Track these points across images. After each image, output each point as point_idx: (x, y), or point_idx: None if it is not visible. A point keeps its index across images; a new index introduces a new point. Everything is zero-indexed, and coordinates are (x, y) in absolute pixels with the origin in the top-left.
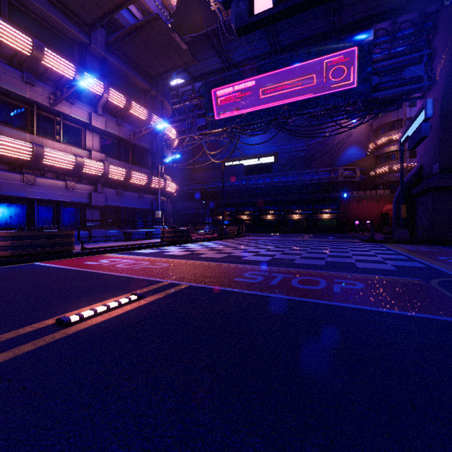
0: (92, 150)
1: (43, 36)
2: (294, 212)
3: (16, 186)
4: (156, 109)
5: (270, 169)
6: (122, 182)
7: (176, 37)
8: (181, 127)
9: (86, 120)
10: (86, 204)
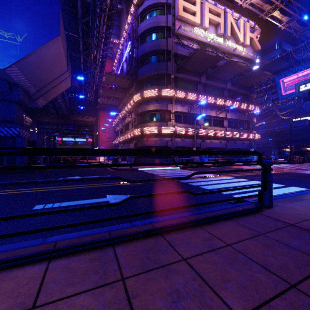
0: (226, 127)
1: (212, 92)
2: None
3: (209, 144)
4: (249, 101)
5: None
6: (237, 138)
7: (265, 72)
8: (260, 101)
9: (225, 116)
10: (224, 148)
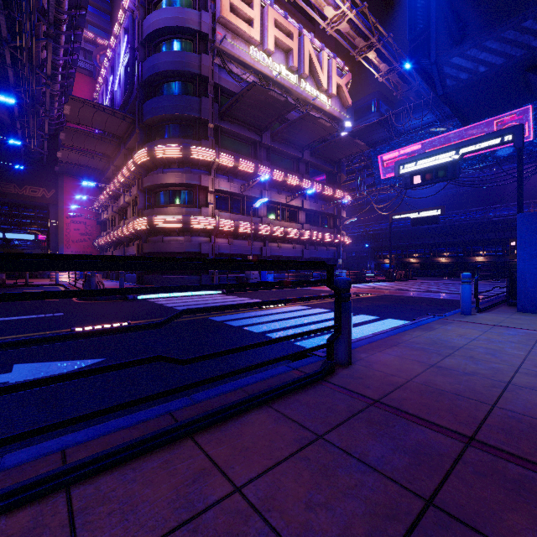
0: (303, 223)
1: (281, 163)
2: (476, 253)
3: (275, 250)
4: (336, 183)
5: (436, 220)
6: (318, 241)
7: (357, 141)
8: (351, 186)
9: (300, 205)
10: (299, 257)
